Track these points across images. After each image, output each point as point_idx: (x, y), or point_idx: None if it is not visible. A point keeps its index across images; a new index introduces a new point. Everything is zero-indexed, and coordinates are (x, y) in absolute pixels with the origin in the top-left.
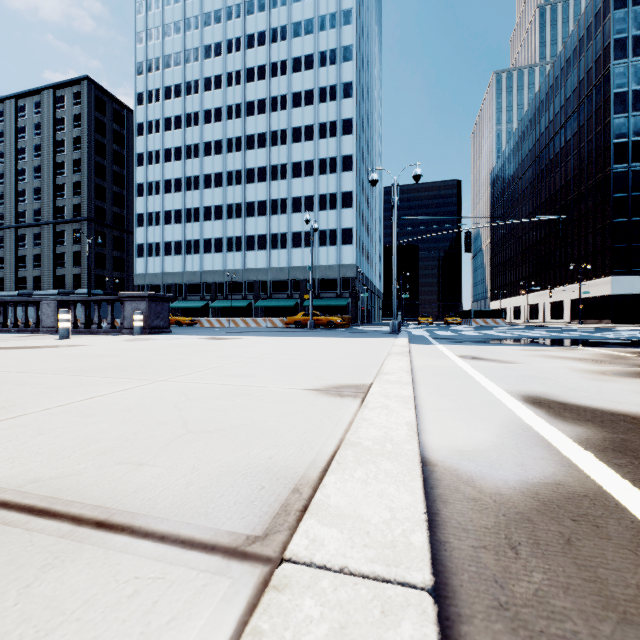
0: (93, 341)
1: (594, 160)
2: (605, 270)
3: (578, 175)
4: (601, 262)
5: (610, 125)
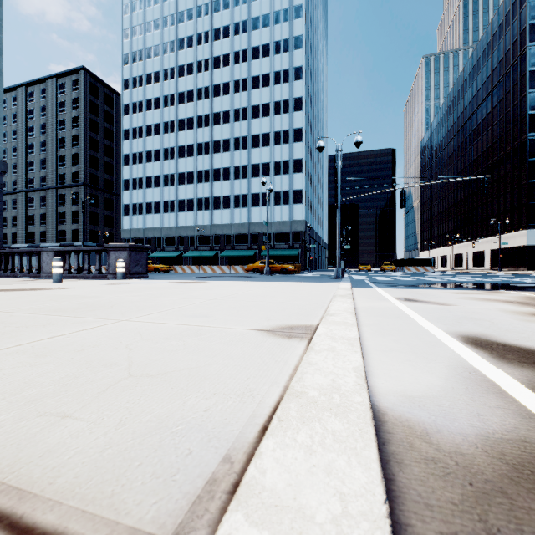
0: (80, 284)
1: (512, 129)
2: (522, 224)
3: (497, 142)
4: (518, 217)
5: (526, 98)
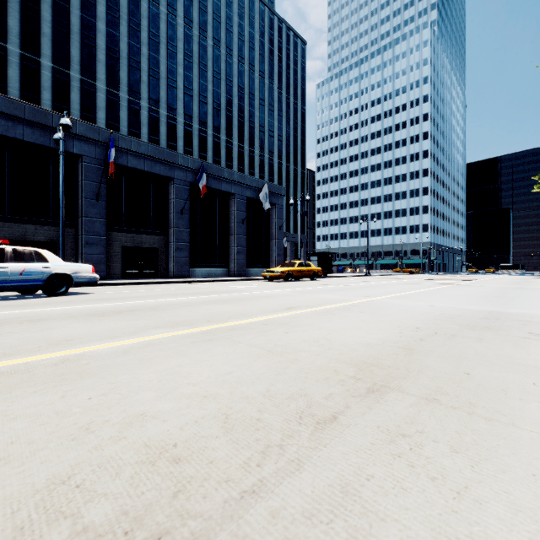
0: None
1: None
2: None
3: None
4: None
5: None
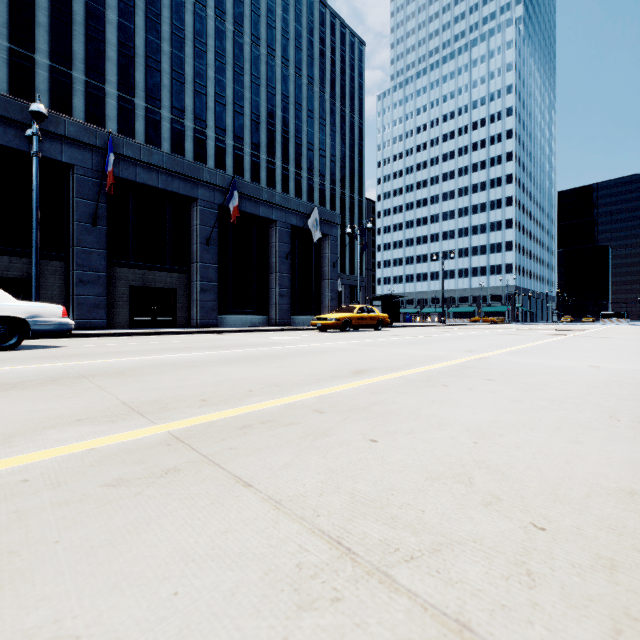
0: None
1: None
2: None
3: None
4: None
5: None
